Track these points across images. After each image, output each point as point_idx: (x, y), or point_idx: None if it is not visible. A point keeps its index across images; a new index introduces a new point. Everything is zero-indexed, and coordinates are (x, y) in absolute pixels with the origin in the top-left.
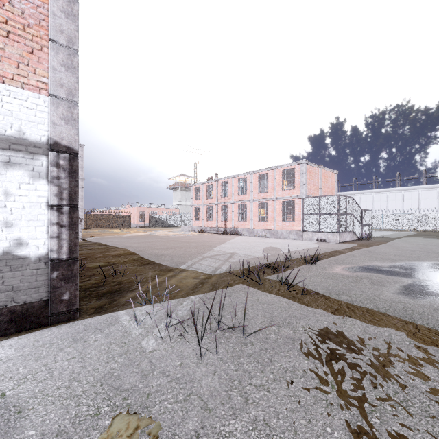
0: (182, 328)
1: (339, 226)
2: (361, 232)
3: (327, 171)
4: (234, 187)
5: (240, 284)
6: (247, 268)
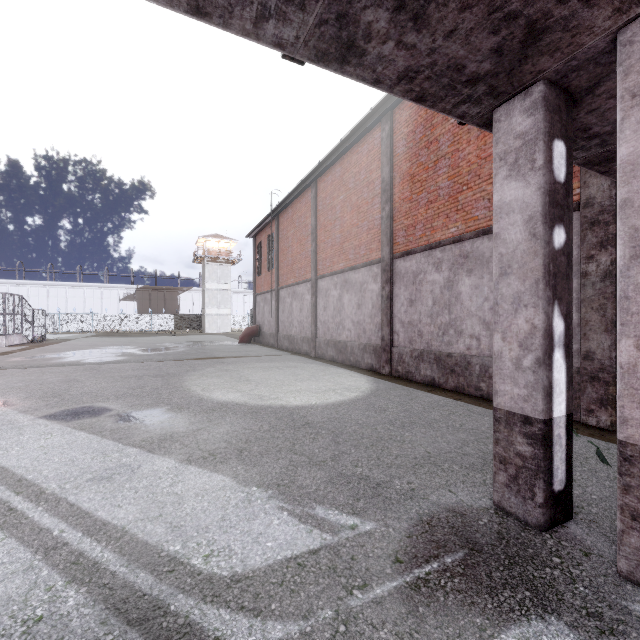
0: None
1: (6, 328)
2: (33, 334)
3: None
4: None
5: None
6: None
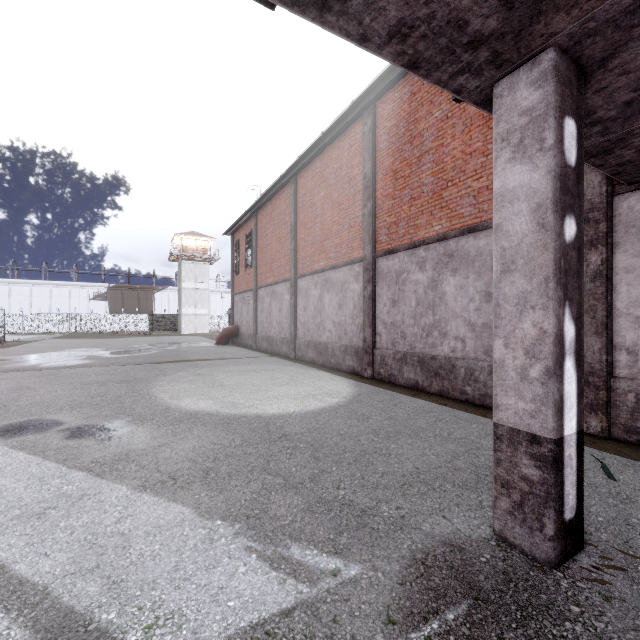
0: None
1: None
2: None
3: None
4: None
5: None
6: None
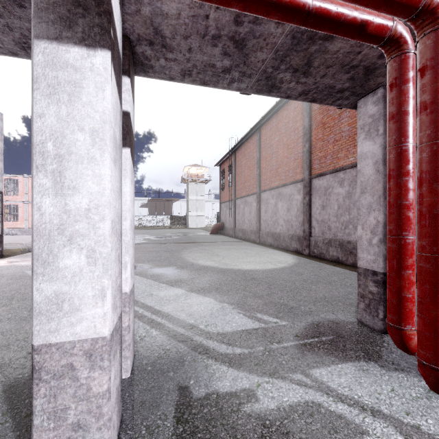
0: None
1: None
2: None
3: None
4: None
5: None
6: None
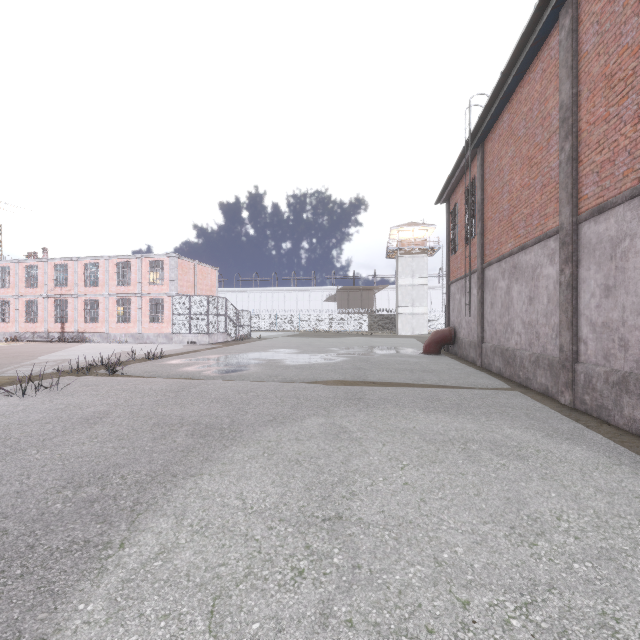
0: (5, 396)
1: (210, 327)
2: (238, 333)
3: (206, 267)
4: (79, 274)
5: (66, 376)
6: (77, 365)
